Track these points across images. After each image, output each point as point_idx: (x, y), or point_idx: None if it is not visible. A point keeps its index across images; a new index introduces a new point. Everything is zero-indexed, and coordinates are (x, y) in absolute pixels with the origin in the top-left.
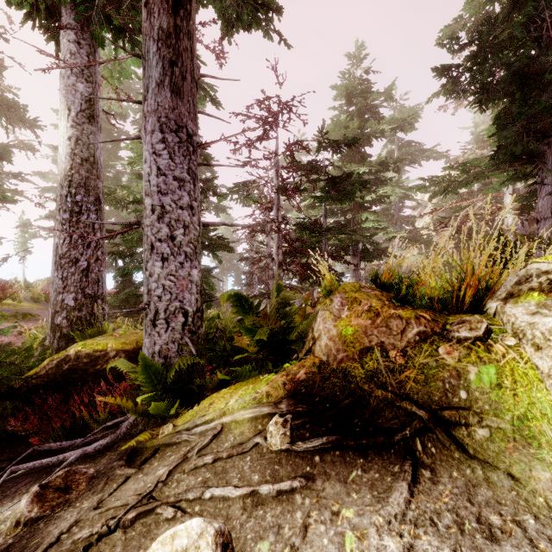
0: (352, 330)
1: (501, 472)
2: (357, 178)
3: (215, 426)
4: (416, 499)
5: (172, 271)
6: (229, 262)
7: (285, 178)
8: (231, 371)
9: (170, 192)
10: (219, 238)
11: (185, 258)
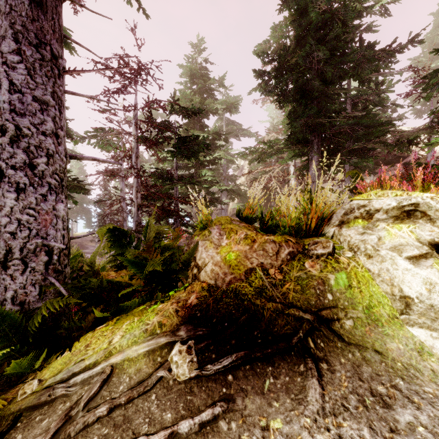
0: (234, 255)
1: (370, 350)
2: (203, 140)
3: (102, 370)
4: (326, 391)
5: (31, 203)
6: (80, 206)
7: (144, 131)
8: (104, 307)
9: (28, 113)
10: (73, 180)
11: (49, 190)
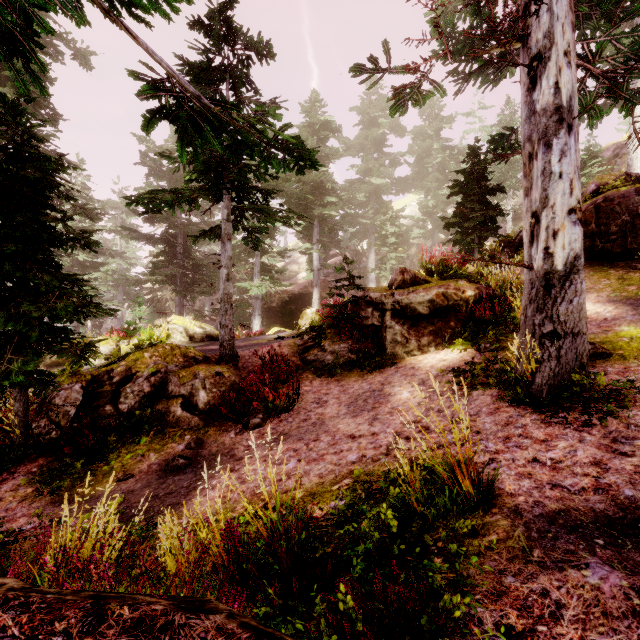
0: None
1: None
2: None
3: None
4: None
5: None
6: None
7: None
8: None
9: None
10: None
11: None
